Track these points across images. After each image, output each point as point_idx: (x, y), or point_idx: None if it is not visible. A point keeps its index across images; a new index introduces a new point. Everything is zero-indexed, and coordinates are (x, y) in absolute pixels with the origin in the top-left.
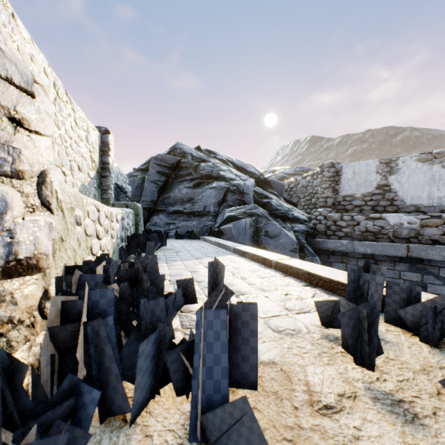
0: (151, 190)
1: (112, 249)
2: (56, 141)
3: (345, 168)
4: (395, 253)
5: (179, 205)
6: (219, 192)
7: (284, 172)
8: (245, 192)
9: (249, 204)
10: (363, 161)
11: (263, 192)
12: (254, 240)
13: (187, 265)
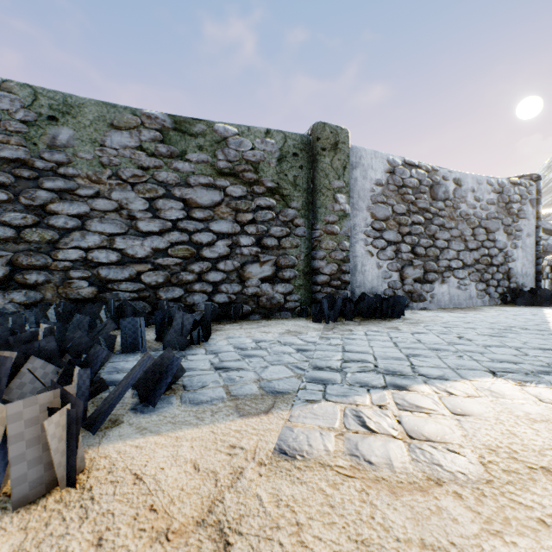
0: None
1: None
2: None
3: None
4: None
5: None
6: None
7: None
8: (549, 251)
9: None
10: None
11: None
12: None
13: None
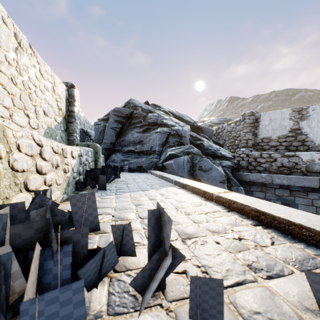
0: (110, 135)
1: (65, 183)
2: (18, 86)
3: (263, 116)
4: (309, 184)
5: (132, 146)
6: (162, 136)
7: (211, 121)
8: (183, 136)
9: (186, 144)
10: (278, 110)
11: (196, 135)
12: (191, 173)
13: (133, 198)
